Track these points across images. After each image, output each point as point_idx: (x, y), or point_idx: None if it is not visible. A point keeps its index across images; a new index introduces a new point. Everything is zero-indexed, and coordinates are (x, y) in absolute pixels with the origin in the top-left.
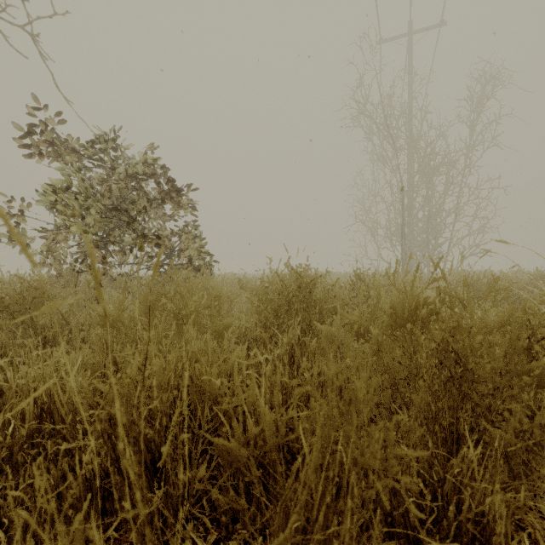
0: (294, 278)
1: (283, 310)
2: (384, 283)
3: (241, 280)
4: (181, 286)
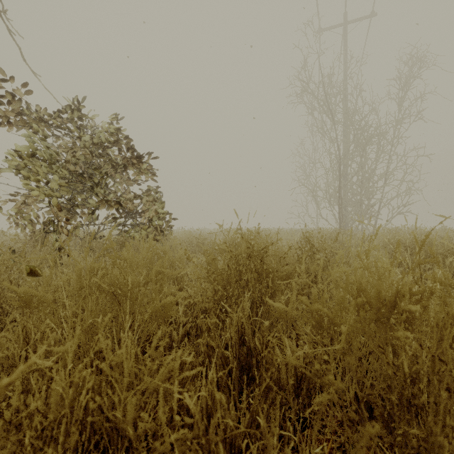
0: (244, 246)
1: (232, 280)
2: (343, 254)
3: (197, 239)
4: (120, 258)
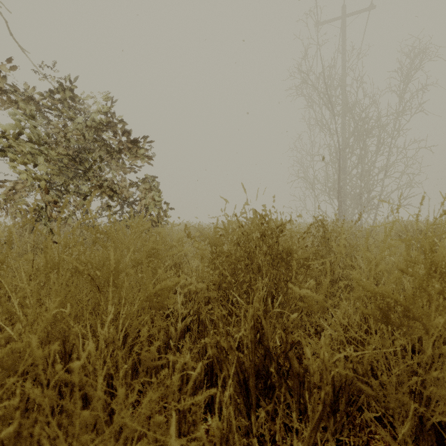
0: (256, 223)
1: (242, 264)
2: (385, 229)
3: (196, 228)
4: (103, 234)
